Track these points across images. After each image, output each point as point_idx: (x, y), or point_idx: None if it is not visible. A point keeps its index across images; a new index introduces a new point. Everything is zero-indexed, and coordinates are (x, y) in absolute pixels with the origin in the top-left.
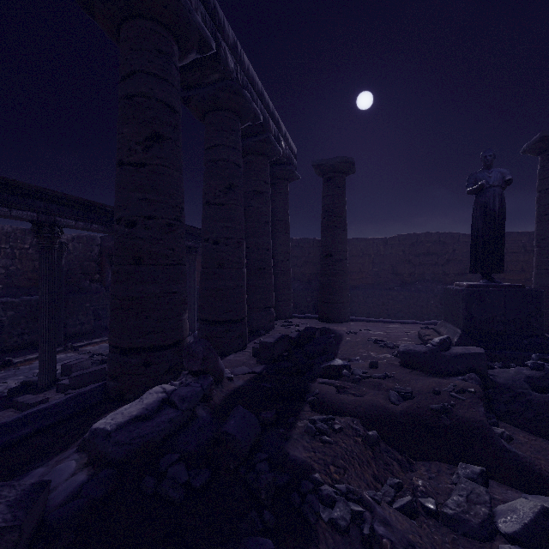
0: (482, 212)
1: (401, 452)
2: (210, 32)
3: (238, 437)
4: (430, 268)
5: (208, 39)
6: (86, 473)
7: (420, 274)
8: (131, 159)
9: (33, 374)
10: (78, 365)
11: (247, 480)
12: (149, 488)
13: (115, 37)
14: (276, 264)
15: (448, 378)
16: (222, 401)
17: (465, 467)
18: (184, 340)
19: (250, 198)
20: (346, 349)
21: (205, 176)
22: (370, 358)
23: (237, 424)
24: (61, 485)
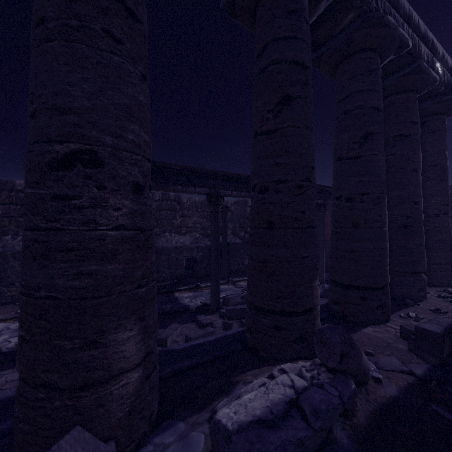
0: None
1: None
2: None
3: None
4: None
5: None
6: None
7: None
8: (263, 128)
9: (209, 297)
10: (232, 299)
11: None
12: None
13: (252, 25)
14: (426, 219)
15: None
16: (369, 420)
17: None
18: (314, 307)
19: (391, 145)
20: None
21: (336, 131)
22: None
23: None
24: None
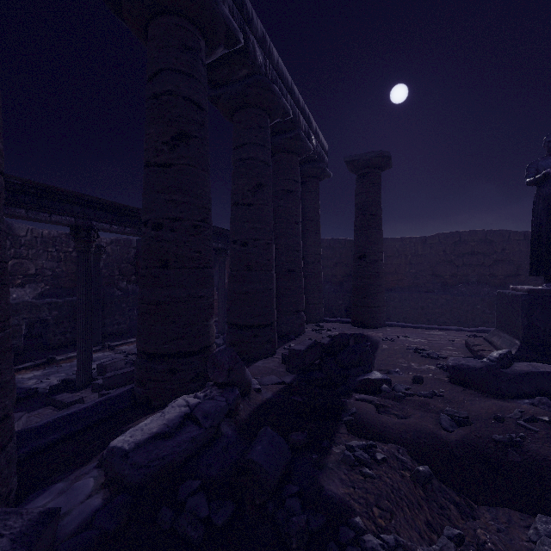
0: (546, 205)
1: (459, 492)
2: (238, 25)
3: (265, 468)
4: (475, 270)
5: (235, 32)
6: (101, 496)
7: (464, 275)
8: (158, 159)
9: (73, 372)
10: (112, 366)
11: (275, 520)
12: (166, 522)
13: (143, 37)
14: (306, 266)
15: (511, 401)
16: (249, 416)
17: (546, 522)
18: (210, 346)
19: (280, 198)
20: (383, 358)
21: (233, 176)
22: (411, 370)
23: (264, 450)
24: (76, 508)
